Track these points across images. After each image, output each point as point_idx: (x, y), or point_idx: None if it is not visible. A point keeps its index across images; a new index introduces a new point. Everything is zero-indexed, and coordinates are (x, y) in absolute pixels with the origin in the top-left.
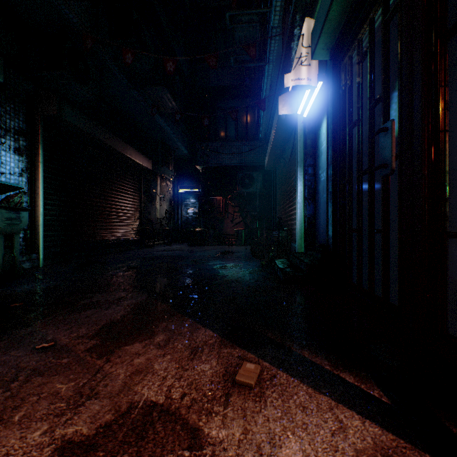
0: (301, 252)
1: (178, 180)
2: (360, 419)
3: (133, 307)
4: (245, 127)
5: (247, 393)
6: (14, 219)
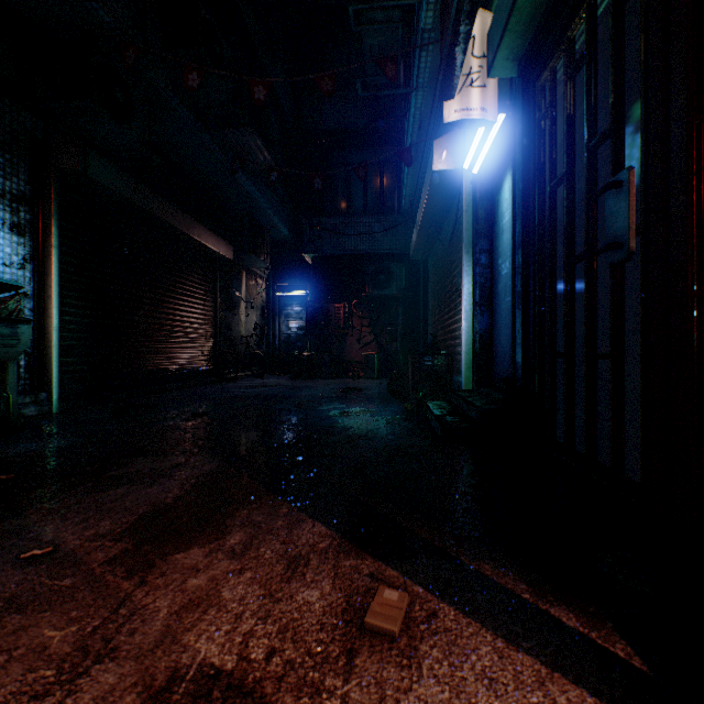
0: (469, 390)
1: (274, 276)
2: None
3: (194, 482)
4: (380, 193)
5: (386, 648)
6: (8, 337)
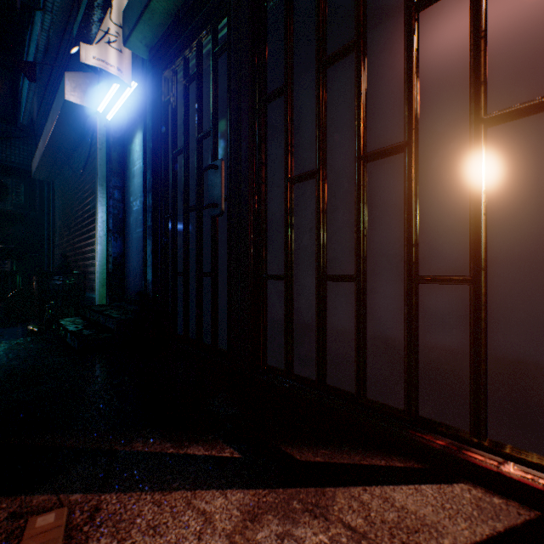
0: (104, 304)
1: None
2: (222, 494)
3: None
4: None
5: None
6: None
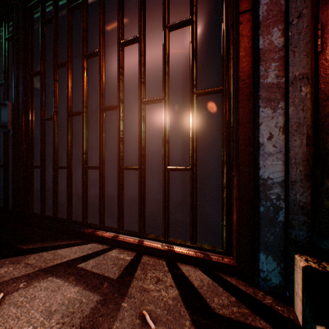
0: None
1: None
2: None
3: None
4: None
5: None
6: None
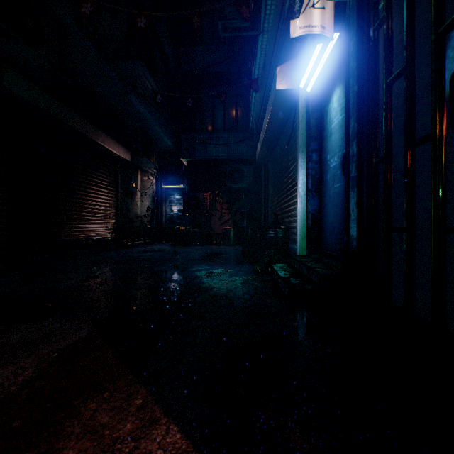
0: (304, 255)
1: (161, 174)
2: None
3: (55, 357)
4: (235, 117)
5: None
6: None
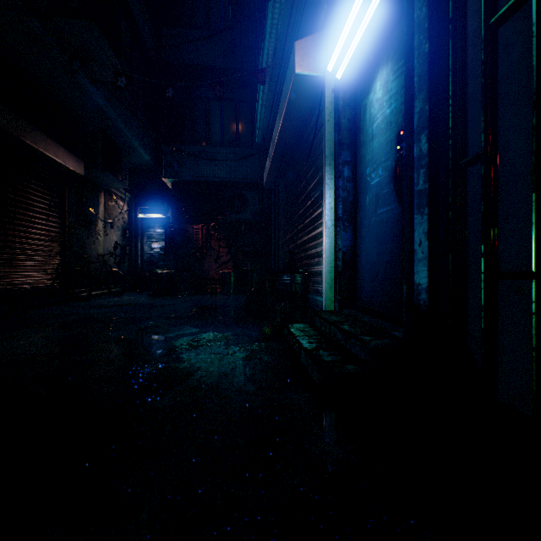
0: (332, 310)
1: (136, 200)
2: None
3: None
4: (236, 128)
5: None
6: None
